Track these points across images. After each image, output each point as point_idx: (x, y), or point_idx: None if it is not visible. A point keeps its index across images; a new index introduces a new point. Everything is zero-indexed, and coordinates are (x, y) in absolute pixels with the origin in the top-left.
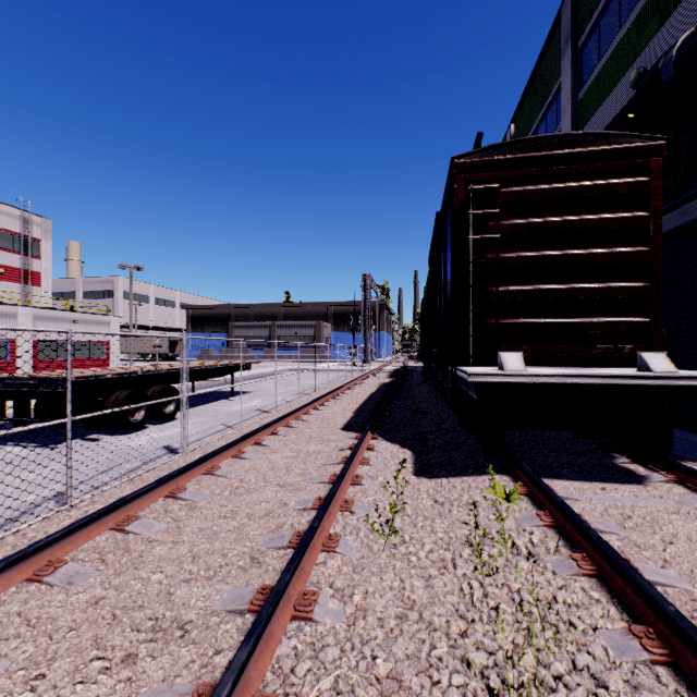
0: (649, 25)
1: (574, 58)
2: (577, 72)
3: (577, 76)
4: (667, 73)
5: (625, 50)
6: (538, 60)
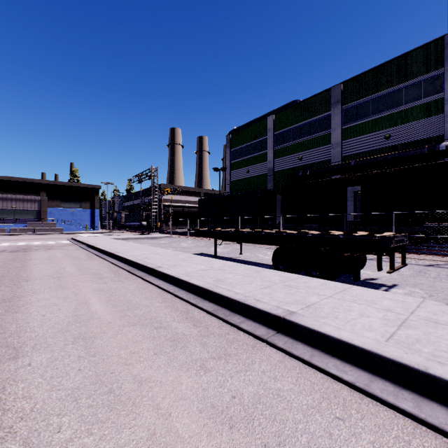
0: (390, 122)
1: (341, 111)
2: (342, 117)
3: (342, 119)
4: (442, 150)
5: (376, 124)
6: (308, 98)
